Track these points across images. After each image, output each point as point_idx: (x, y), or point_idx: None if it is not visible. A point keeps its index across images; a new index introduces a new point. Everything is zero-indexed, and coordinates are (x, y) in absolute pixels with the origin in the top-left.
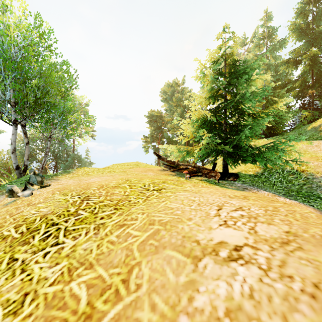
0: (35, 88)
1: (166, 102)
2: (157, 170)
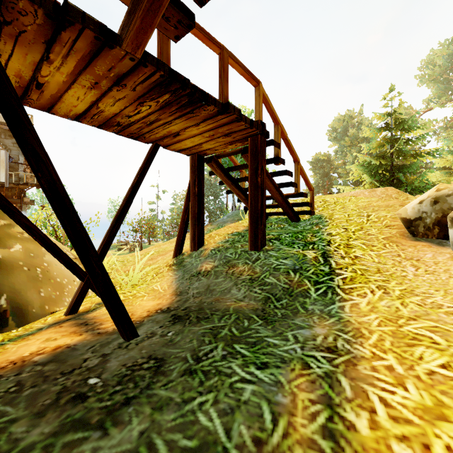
0: None
1: (336, 142)
2: None
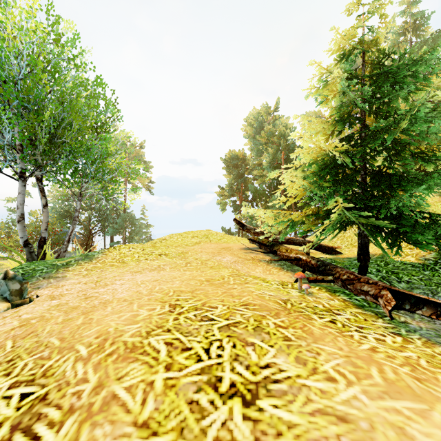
0: (51, 121)
1: (251, 139)
2: (238, 250)
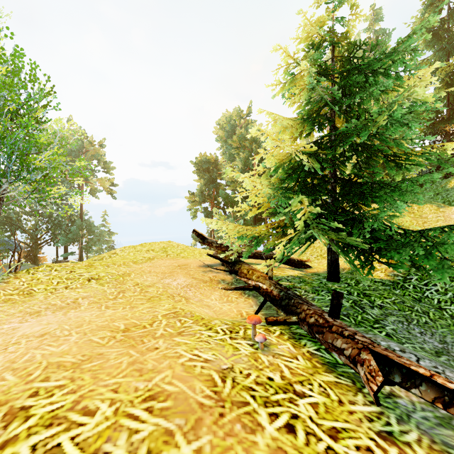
0: None
1: (224, 143)
2: (196, 268)
